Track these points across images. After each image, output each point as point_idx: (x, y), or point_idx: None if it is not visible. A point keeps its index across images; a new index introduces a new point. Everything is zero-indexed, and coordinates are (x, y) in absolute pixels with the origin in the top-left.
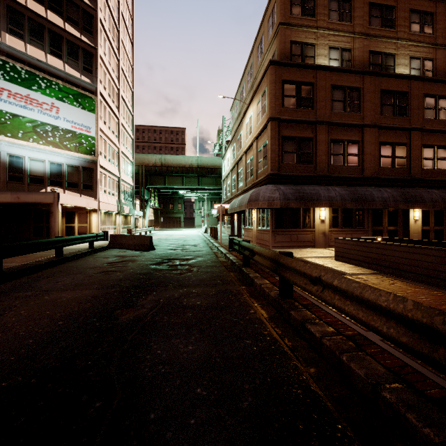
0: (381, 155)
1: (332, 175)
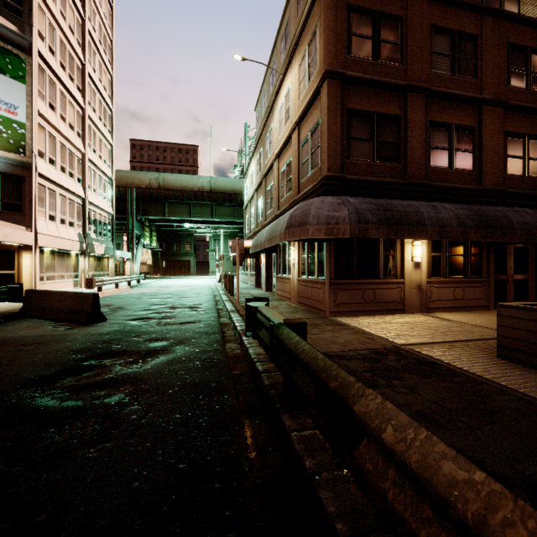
0: (507, 153)
1: (433, 183)
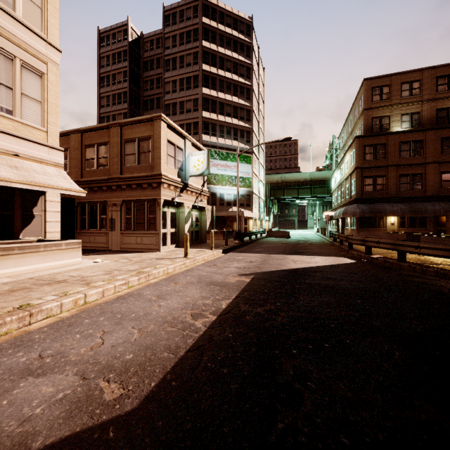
0: (442, 180)
1: (399, 196)
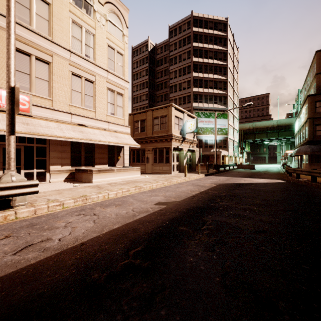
0: None
1: None
